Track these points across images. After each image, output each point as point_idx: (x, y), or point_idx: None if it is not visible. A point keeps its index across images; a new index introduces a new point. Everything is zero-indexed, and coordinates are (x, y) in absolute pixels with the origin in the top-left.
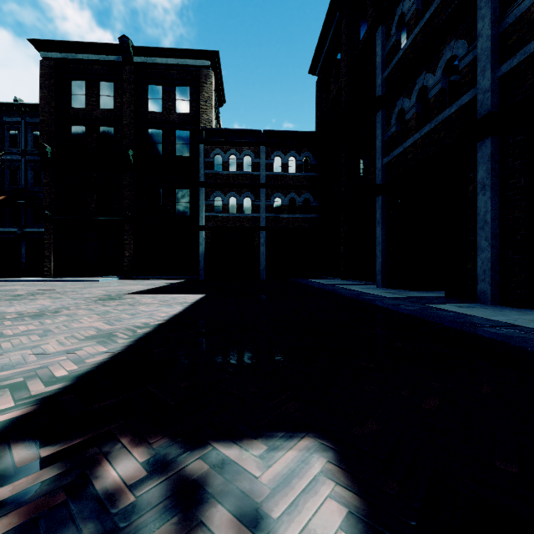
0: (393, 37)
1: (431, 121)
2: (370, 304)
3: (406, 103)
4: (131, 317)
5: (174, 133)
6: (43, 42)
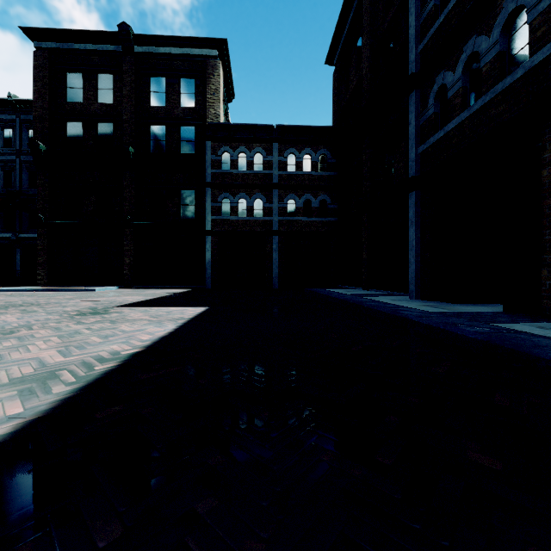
0: (431, 2)
1: (486, 93)
2: (416, 323)
3: (449, 77)
4: (101, 341)
5: (179, 129)
6: (36, 31)
